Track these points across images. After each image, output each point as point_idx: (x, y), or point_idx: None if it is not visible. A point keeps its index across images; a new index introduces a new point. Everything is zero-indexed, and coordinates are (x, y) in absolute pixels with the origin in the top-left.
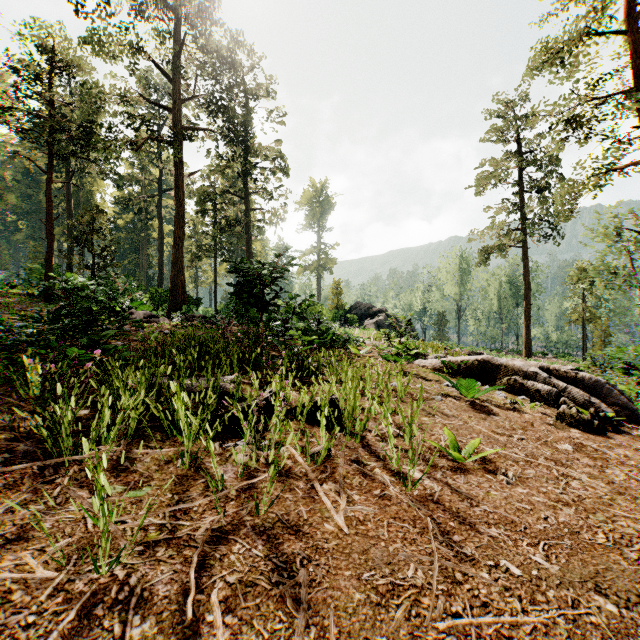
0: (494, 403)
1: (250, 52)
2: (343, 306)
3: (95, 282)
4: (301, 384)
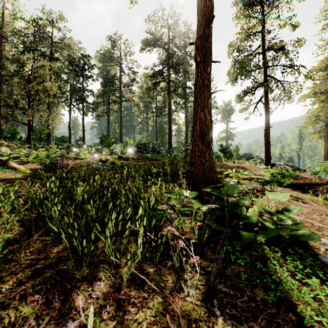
0: None
1: None
2: (239, 155)
3: None
4: None
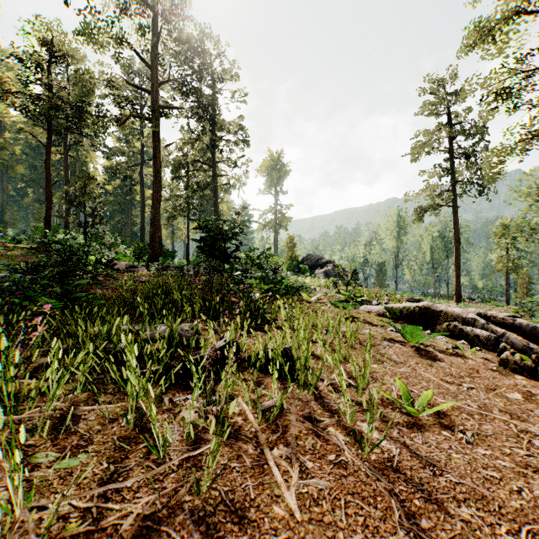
0: (437, 348)
1: (217, 42)
2: (296, 258)
3: (70, 236)
4: (257, 330)
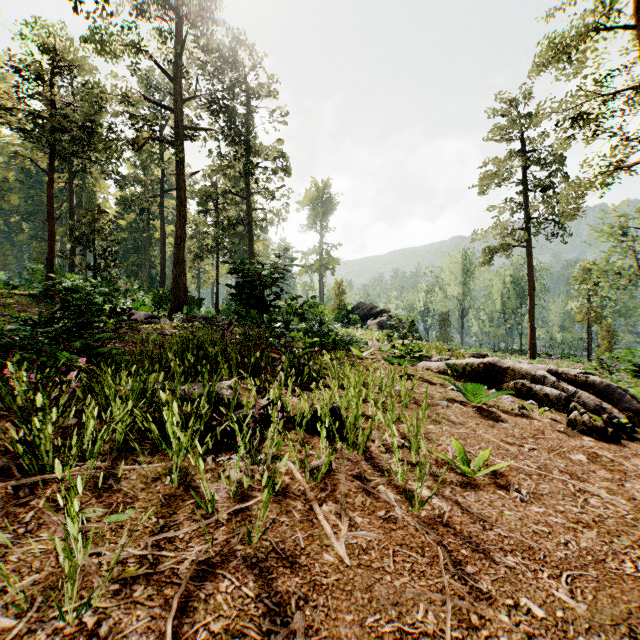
0: (502, 408)
1: (252, 51)
2: (345, 306)
3: (89, 284)
4: (302, 389)
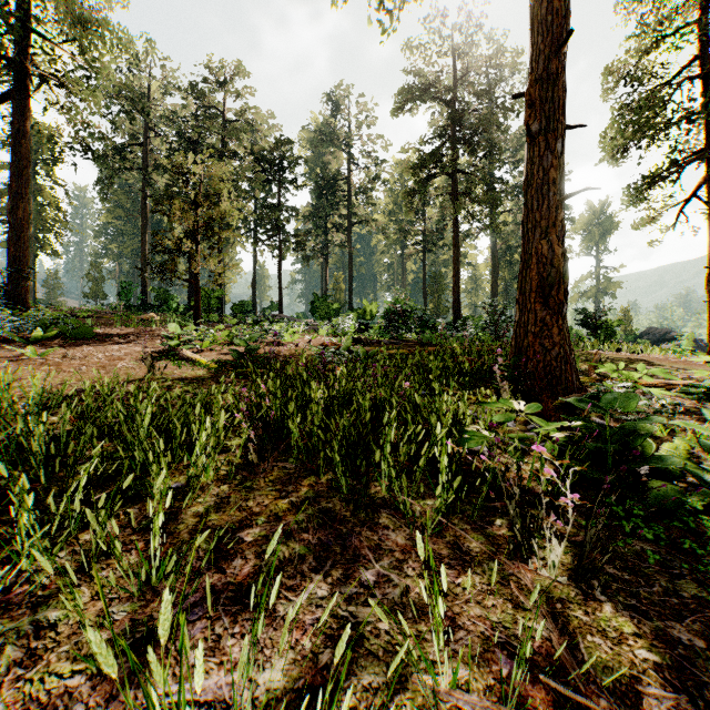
0: None
1: None
2: (632, 332)
3: None
4: None
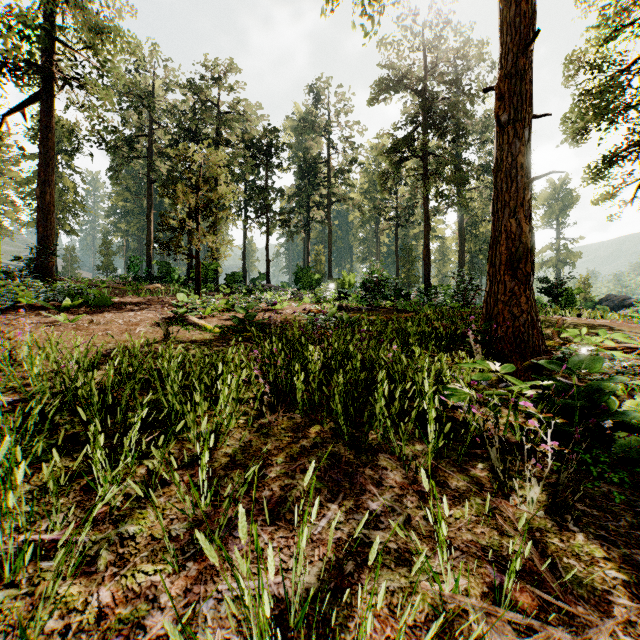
0: None
1: None
2: (591, 299)
3: None
4: None
